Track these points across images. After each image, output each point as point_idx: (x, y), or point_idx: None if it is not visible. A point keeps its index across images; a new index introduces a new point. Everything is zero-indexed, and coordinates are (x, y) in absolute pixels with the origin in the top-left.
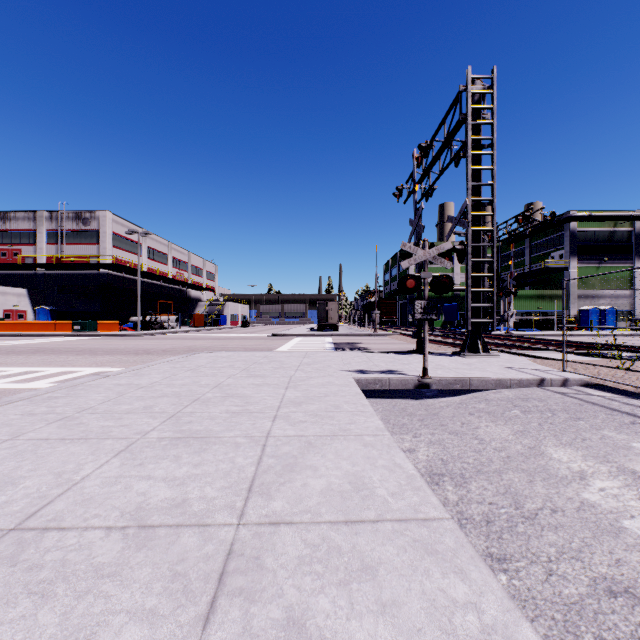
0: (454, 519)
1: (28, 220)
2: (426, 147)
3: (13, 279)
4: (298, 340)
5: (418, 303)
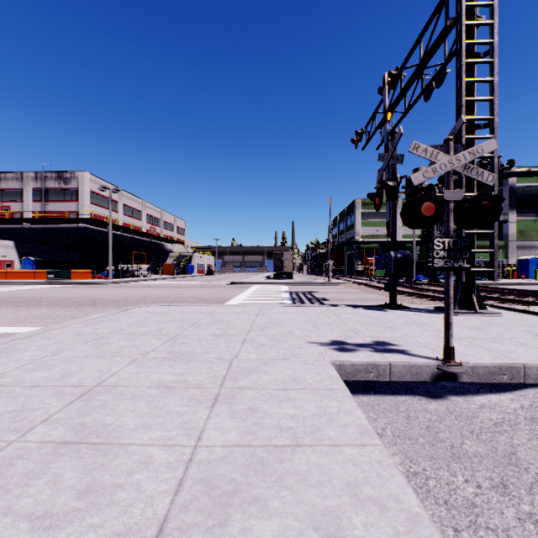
0: None
1: (16, 180)
2: (396, 75)
3: (3, 233)
4: (255, 288)
5: (438, 241)
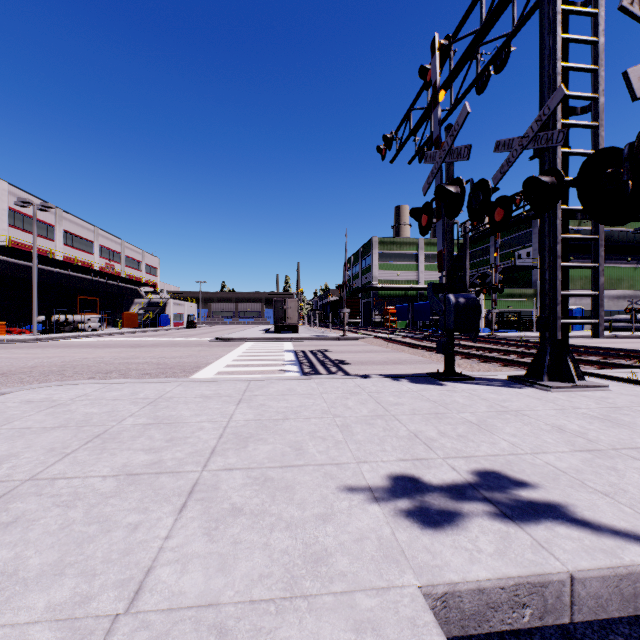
0: None
1: None
2: (446, 46)
3: None
4: (247, 347)
5: None
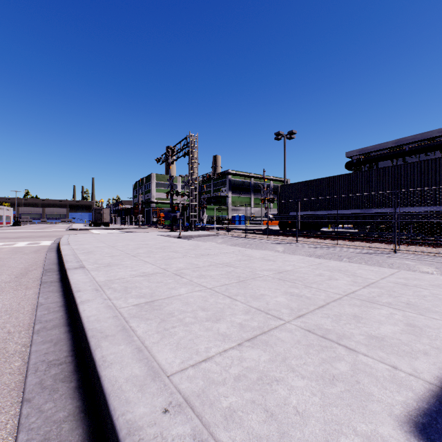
0: None
1: None
2: (173, 149)
3: None
4: (97, 231)
5: (178, 213)
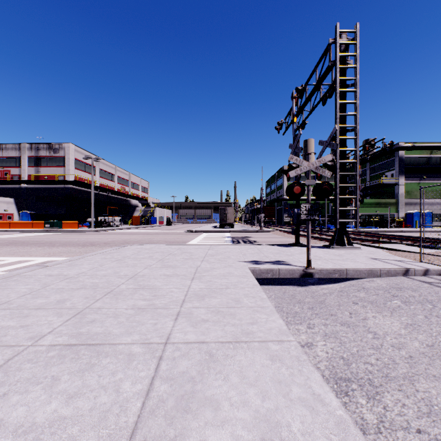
0: None
1: (15, 150)
2: (301, 89)
3: (4, 191)
4: (205, 235)
5: (303, 206)
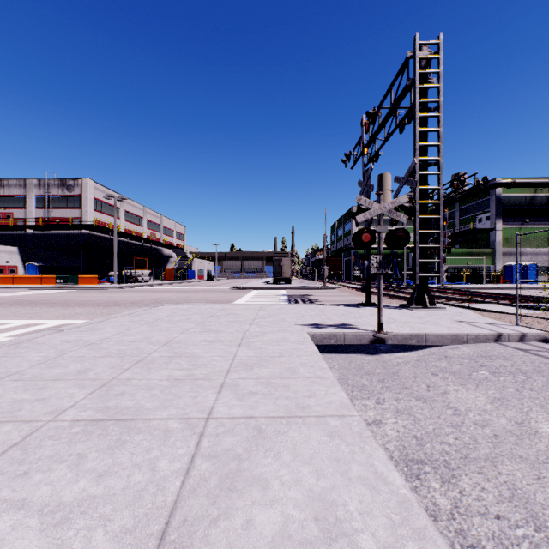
0: (456, 547)
1: (19, 187)
2: (373, 114)
3: (6, 238)
4: (255, 292)
5: (373, 257)
